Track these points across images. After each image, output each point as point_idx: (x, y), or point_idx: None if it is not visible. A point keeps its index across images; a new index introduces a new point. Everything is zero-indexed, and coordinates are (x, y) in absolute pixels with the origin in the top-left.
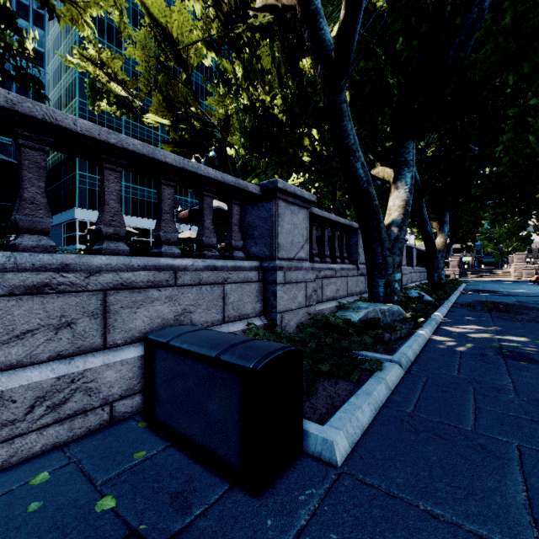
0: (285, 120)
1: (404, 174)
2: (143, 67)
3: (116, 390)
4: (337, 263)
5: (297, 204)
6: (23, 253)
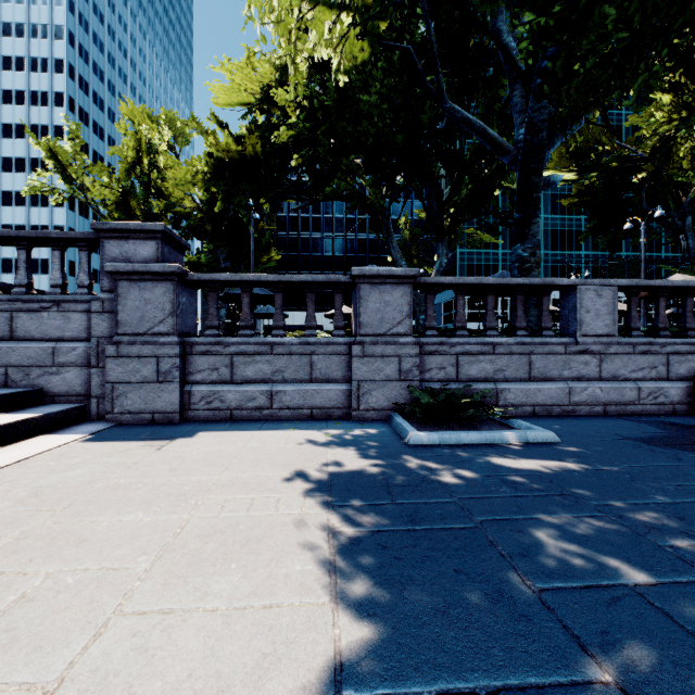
0: None
1: None
2: None
3: (675, 399)
4: None
5: None
6: (636, 339)
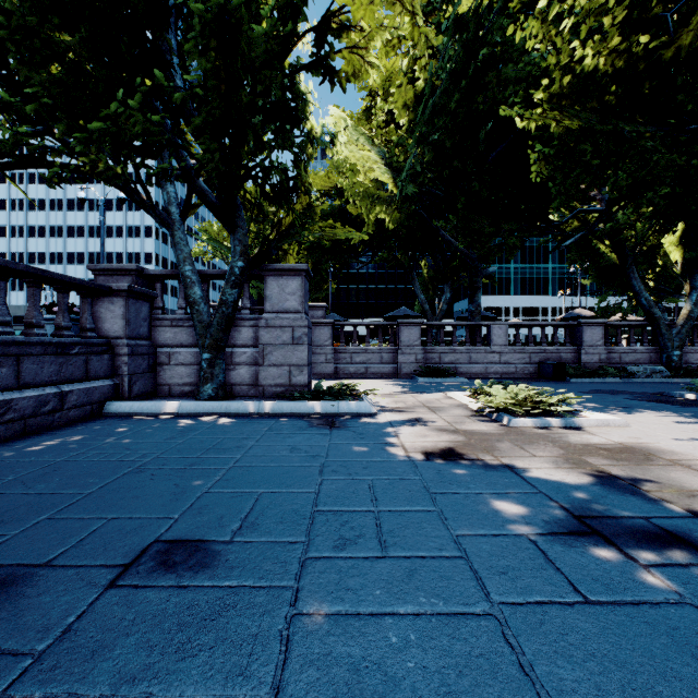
0: None
1: (691, 294)
2: None
3: (532, 372)
4: (643, 346)
5: (595, 325)
6: (517, 347)
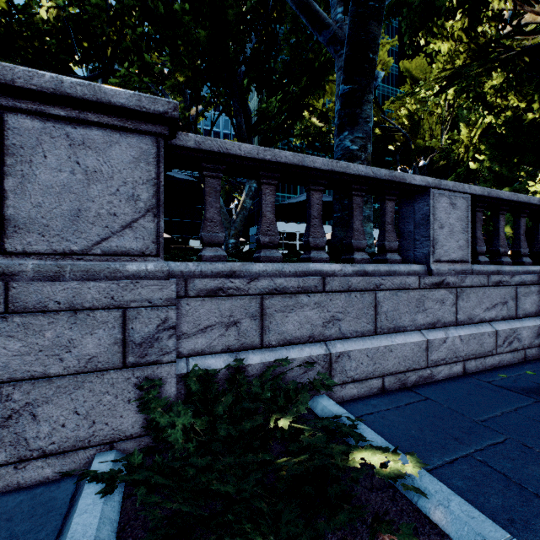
0: None
1: None
2: None
3: (526, 342)
4: None
5: None
6: (486, 266)
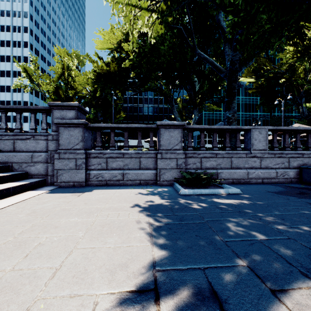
0: None
1: None
2: None
3: (292, 176)
4: None
5: None
6: (276, 151)
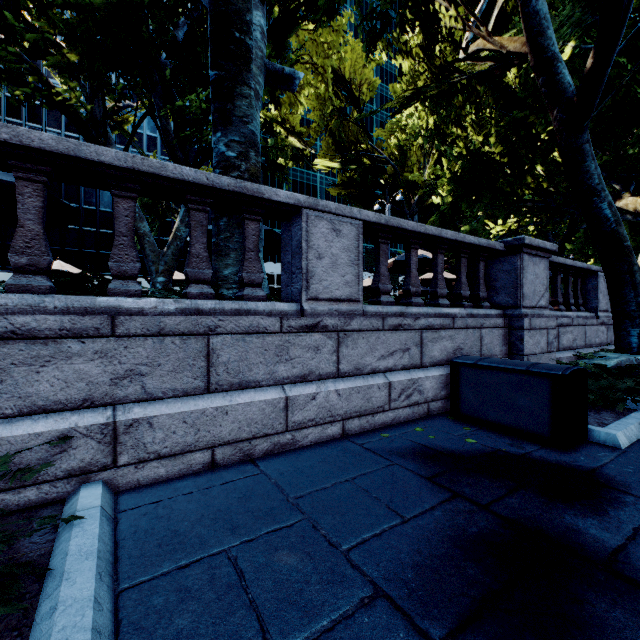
0: (499, 158)
1: None
2: (318, 116)
3: (430, 395)
4: (571, 310)
5: (538, 255)
6: (387, 306)
